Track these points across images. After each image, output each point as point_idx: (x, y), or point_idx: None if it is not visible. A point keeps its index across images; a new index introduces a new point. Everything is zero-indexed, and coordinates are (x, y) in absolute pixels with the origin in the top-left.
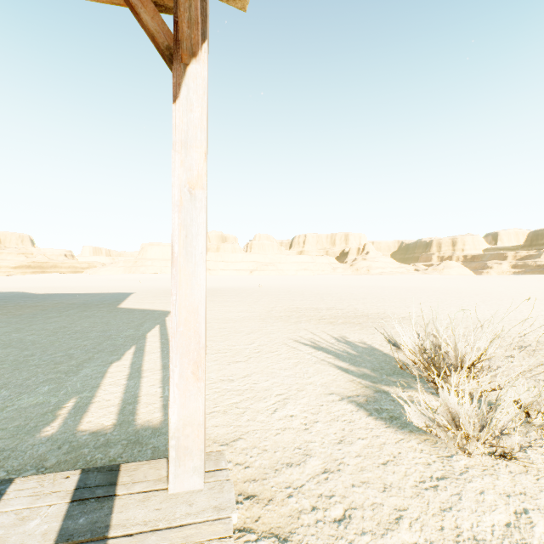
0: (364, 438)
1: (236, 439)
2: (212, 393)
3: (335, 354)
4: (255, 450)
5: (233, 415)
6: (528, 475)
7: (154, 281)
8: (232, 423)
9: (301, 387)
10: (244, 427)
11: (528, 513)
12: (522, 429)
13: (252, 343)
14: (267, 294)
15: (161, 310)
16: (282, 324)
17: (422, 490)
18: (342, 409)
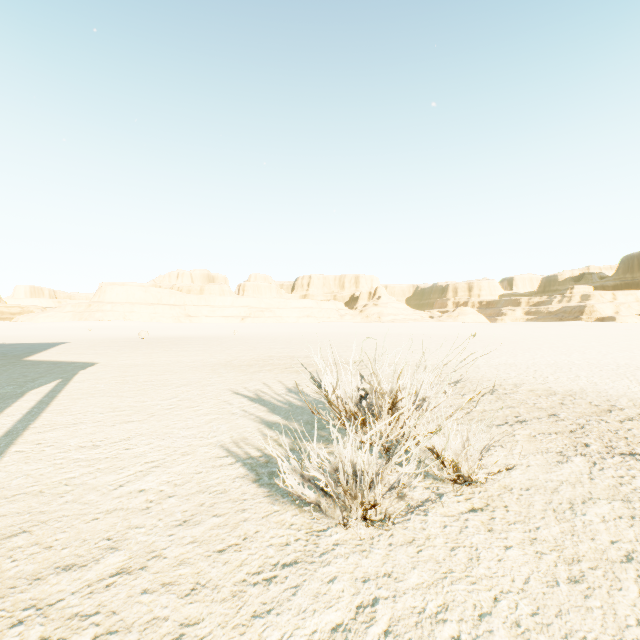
0: (222, 514)
1: (17, 533)
2: (47, 467)
3: (272, 407)
4: (32, 548)
5: (49, 496)
6: (410, 547)
7: (109, 330)
8: (34, 509)
9: (191, 450)
10: (49, 513)
11: (376, 605)
12: (439, 485)
13: (173, 398)
14: (245, 342)
15: (84, 362)
16: (235, 374)
17: (248, 587)
18: (225, 475)
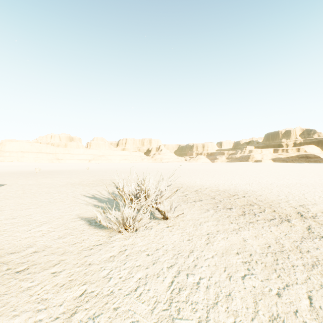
0: (75, 235)
1: None
2: None
3: (100, 200)
4: None
5: None
6: (142, 237)
7: (8, 167)
8: None
9: (61, 216)
10: None
11: (126, 250)
12: (160, 221)
13: (51, 198)
14: (90, 173)
15: None
16: (83, 187)
17: (83, 251)
18: (76, 224)
